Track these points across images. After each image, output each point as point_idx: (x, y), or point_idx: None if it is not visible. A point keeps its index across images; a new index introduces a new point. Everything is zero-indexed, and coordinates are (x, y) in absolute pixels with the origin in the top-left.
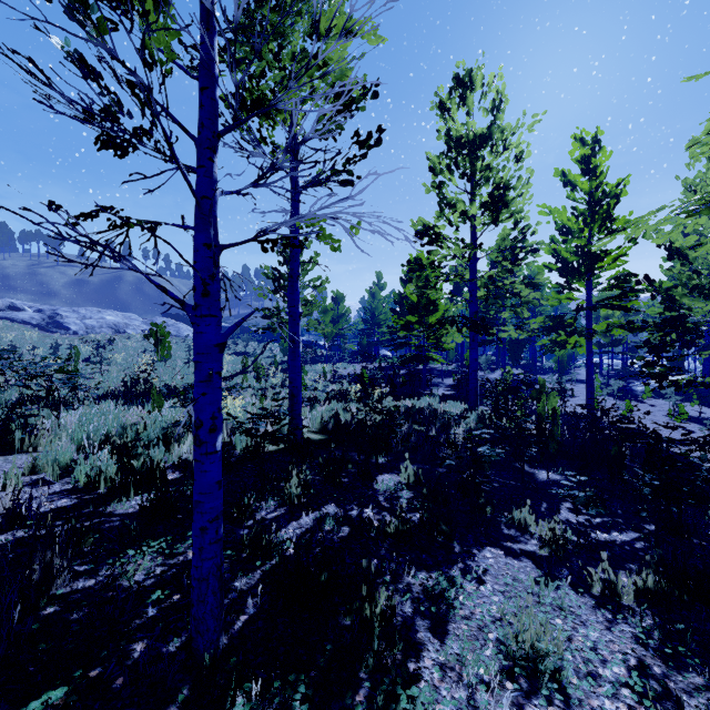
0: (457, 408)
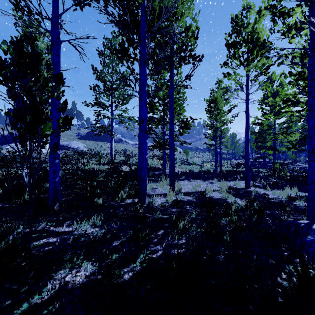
0: None
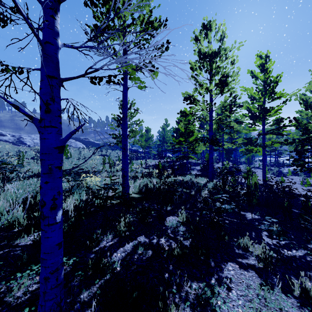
0: (203, 181)
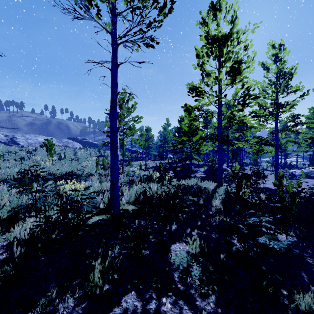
0: (211, 185)
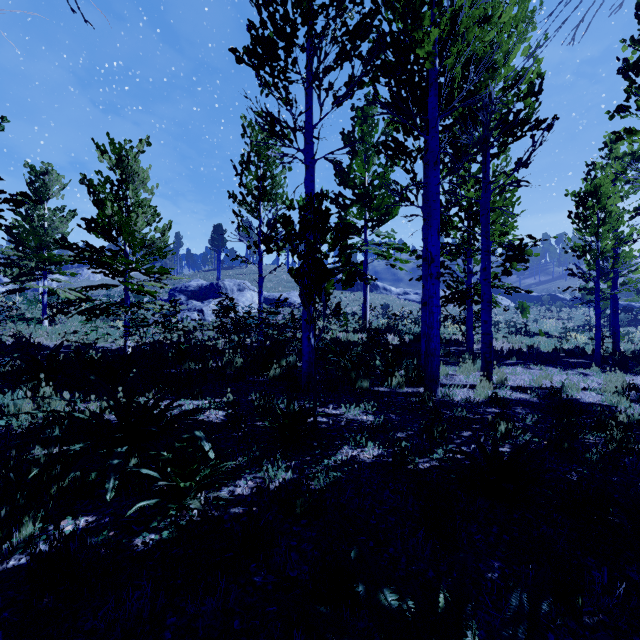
0: None
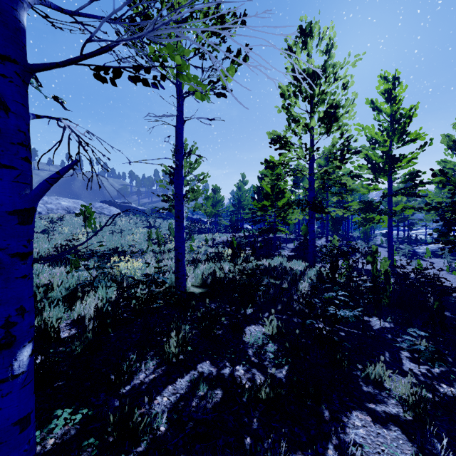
0: (300, 266)
